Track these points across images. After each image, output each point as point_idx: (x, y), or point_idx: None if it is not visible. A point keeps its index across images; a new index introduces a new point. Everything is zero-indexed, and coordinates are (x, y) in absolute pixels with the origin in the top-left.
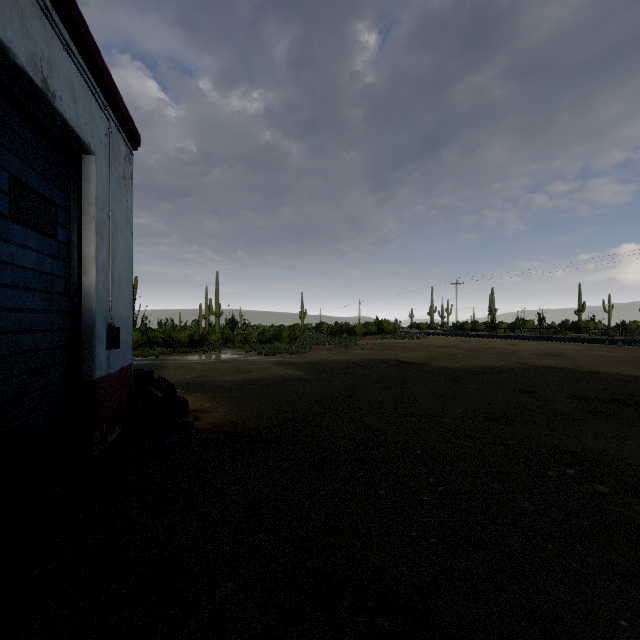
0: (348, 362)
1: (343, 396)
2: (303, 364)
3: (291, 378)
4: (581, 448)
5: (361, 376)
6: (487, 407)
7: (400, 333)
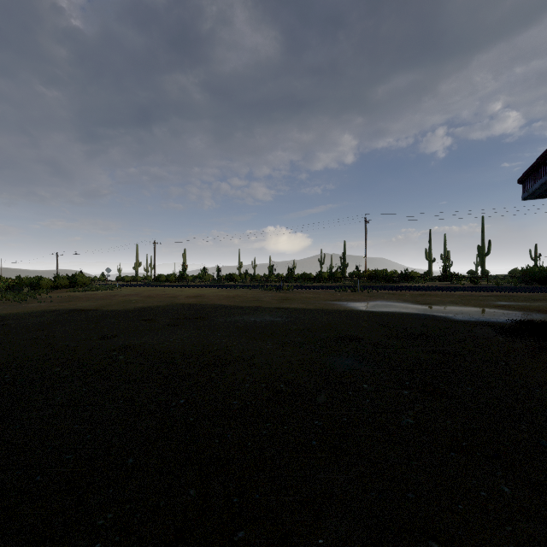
0: (9, 315)
1: None
2: None
3: None
4: (137, 342)
5: (13, 325)
6: (109, 332)
7: (95, 285)
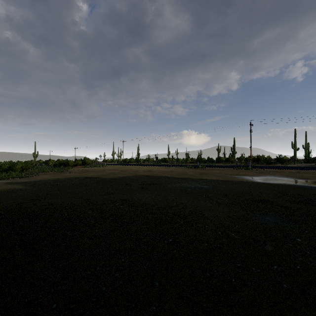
0: (58, 179)
1: (44, 194)
2: (27, 182)
3: (14, 189)
4: (127, 198)
5: (61, 185)
6: (109, 190)
7: (94, 164)
